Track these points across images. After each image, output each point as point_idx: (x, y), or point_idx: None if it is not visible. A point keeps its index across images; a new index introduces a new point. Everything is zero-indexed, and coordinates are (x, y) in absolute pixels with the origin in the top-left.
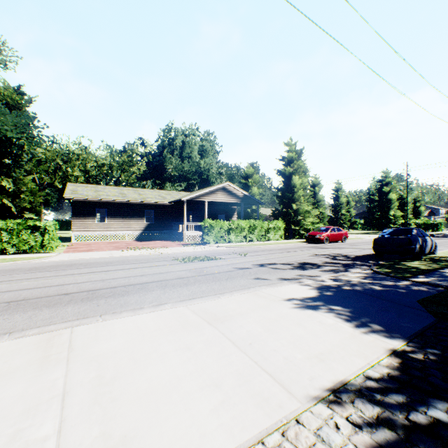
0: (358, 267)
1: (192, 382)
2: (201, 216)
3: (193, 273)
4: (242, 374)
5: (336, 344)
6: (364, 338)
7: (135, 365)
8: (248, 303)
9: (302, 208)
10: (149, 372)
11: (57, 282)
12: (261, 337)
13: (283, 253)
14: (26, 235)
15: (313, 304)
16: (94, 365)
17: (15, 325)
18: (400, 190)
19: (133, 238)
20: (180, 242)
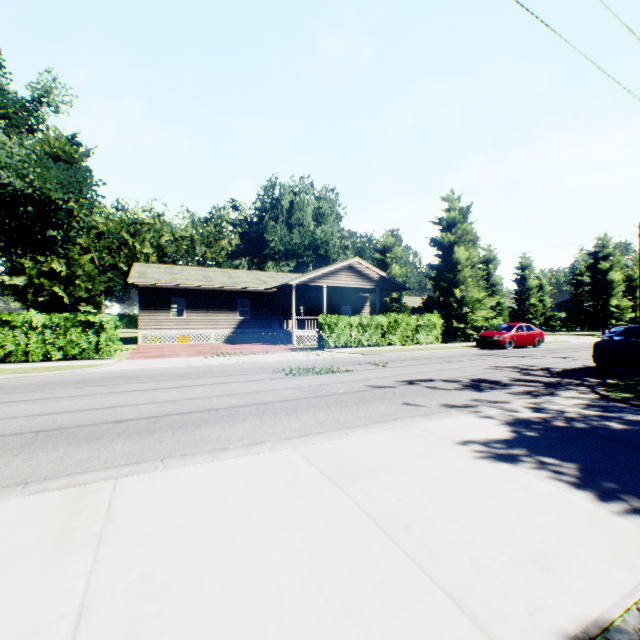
0: (571, 389)
1: (305, 602)
2: (318, 308)
3: (306, 393)
4: (396, 590)
5: (566, 534)
6: (618, 524)
7: (206, 557)
8: (396, 446)
9: (470, 295)
10: (229, 575)
11: (109, 402)
12: (424, 512)
13: (442, 364)
14: (77, 334)
15: (508, 452)
16: (140, 552)
17: (37, 470)
18: (627, 266)
19: (221, 339)
20: (287, 346)
